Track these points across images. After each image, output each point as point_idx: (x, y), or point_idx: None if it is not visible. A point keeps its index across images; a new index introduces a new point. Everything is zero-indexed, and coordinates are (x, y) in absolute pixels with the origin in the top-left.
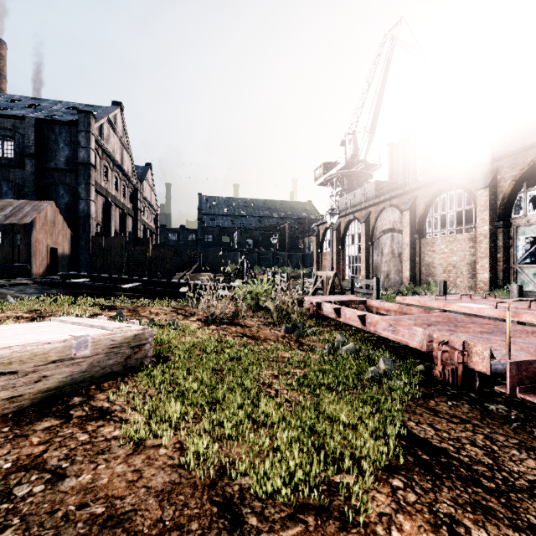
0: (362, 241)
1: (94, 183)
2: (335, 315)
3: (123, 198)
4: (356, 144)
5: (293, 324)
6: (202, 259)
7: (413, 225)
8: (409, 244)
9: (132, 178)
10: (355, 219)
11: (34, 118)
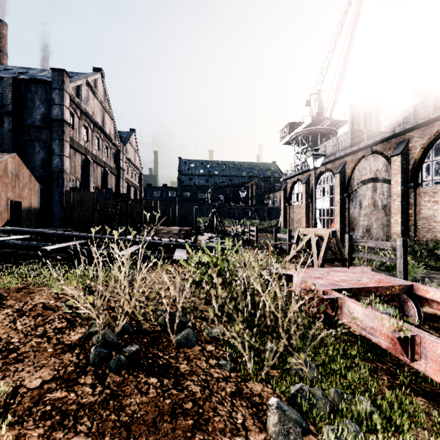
0: (336, 193)
1: (68, 140)
2: (388, 342)
3: (105, 158)
4: (321, 103)
5: (296, 389)
6: (171, 212)
7: (405, 172)
8: (400, 194)
9: (114, 140)
10: (326, 171)
11: (11, 77)
